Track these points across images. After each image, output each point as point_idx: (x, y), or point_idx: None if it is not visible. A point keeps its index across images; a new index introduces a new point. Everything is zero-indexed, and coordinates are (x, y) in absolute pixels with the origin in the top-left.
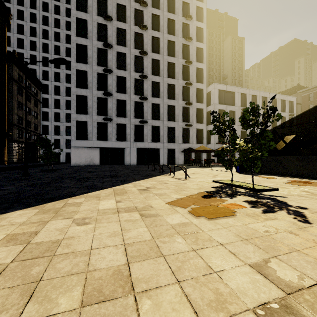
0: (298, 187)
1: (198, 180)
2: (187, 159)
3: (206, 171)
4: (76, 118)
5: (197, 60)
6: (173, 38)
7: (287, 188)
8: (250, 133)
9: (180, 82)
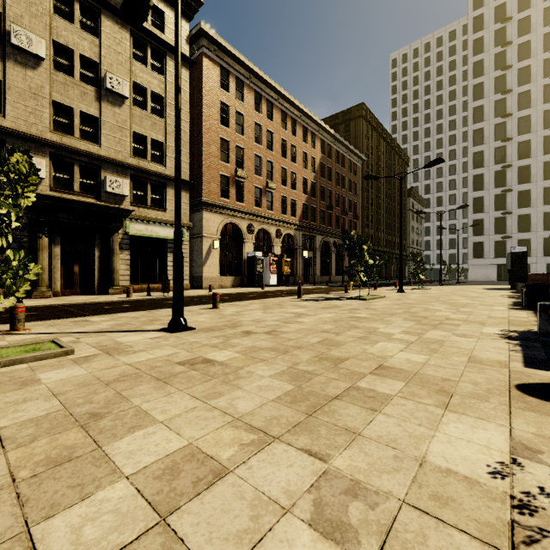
0: None
1: None
2: None
3: None
4: (472, 240)
5: None
6: None
7: None
8: None
9: None
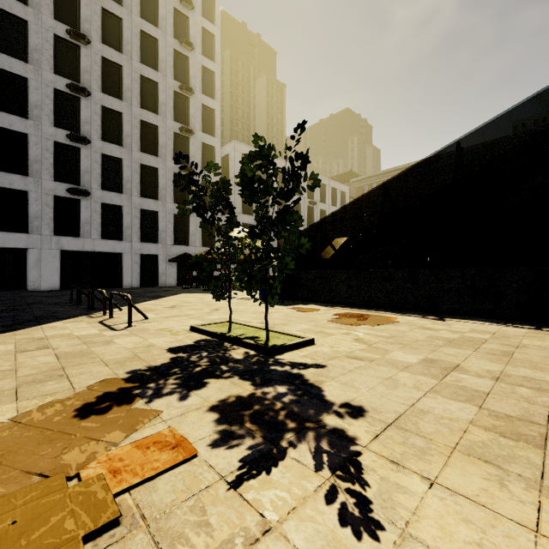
0: (350, 331)
1: (159, 327)
2: (182, 276)
3: (206, 300)
4: None
5: (204, 90)
6: (154, 31)
7: (331, 335)
8: (258, 213)
9: (169, 123)
